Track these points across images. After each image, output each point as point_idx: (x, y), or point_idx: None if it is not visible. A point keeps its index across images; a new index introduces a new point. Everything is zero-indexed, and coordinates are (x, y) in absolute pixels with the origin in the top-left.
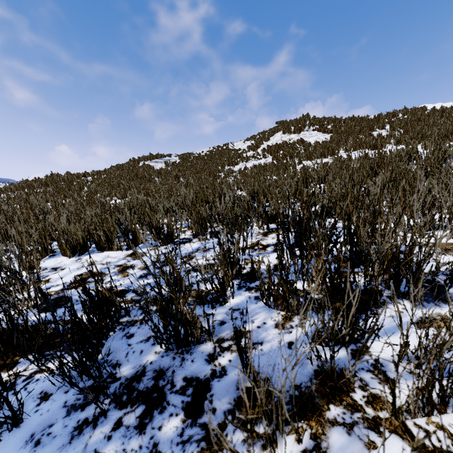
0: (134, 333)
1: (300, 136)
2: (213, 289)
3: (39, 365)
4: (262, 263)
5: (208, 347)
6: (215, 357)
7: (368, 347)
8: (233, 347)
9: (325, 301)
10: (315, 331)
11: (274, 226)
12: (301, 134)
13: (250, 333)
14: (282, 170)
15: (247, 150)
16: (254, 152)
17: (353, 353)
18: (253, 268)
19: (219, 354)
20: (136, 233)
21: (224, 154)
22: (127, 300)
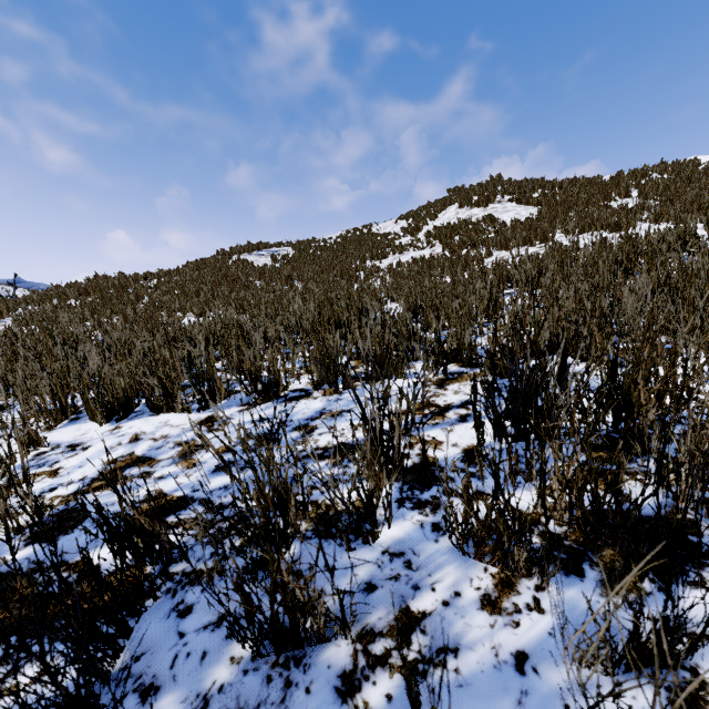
0: (193, 604)
1: (488, 212)
2: (350, 516)
3: (1, 676)
4: (440, 446)
5: (341, 651)
6: (356, 682)
7: (706, 683)
8: (394, 658)
9: (579, 542)
10: (611, 692)
11: (455, 367)
12: (490, 208)
13: (430, 618)
14: (460, 266)
15: (401, 235)
16: (413, 238)
17: (674, 701)
18: (425, 460)
19: (364, 674)
20: (216, 381)
21: (364, 242)
22: (187, 521)
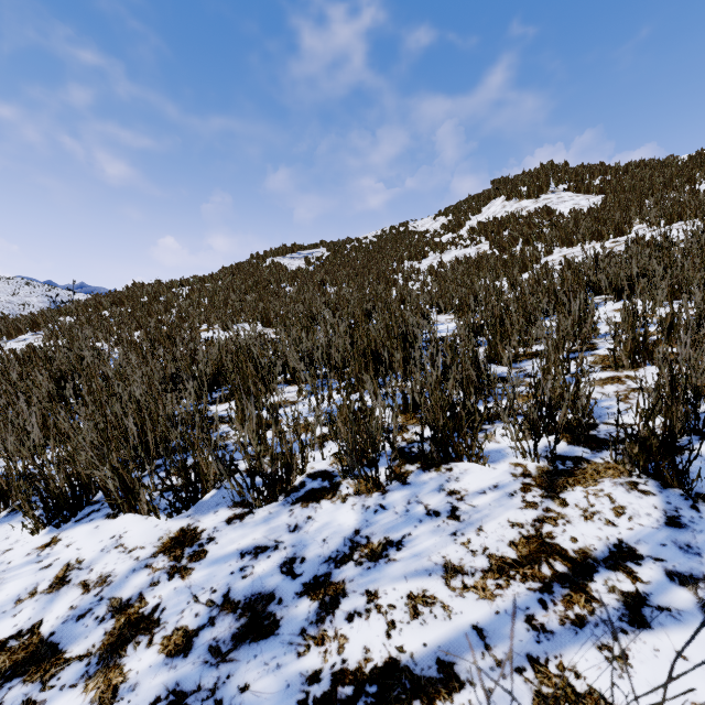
0: None
1: (540, 203)
2: None
3: None
4: None
5: None
6: None
7: None
8: None
9: None
10: None
11: (561, 444)
12: (542, 199)
13: None
14: (517, 268)
15: (441, 232)
16: (454, 235)
17: None
18: None
19: None
20: (199, 465)
21: (400, 241)
22: None
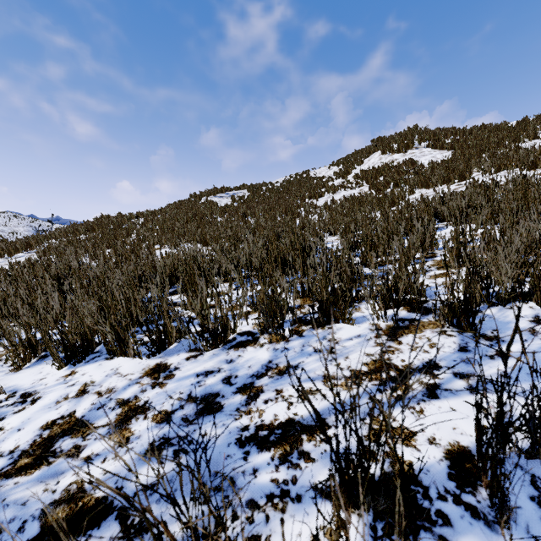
0: None
1: (407, 156)
2: None
3: None
4: (412, 441)
5: None
6: None
7: None
8: None
9: None
10: None
11: (403, 312)
12: (409, 153)
13: None
14: (387, 203)
15: (333, 177)
16: (343, 180)
17: None
18: (404, 483)
19: None
20: (167, 326)
21: (303, 184)
22: None
